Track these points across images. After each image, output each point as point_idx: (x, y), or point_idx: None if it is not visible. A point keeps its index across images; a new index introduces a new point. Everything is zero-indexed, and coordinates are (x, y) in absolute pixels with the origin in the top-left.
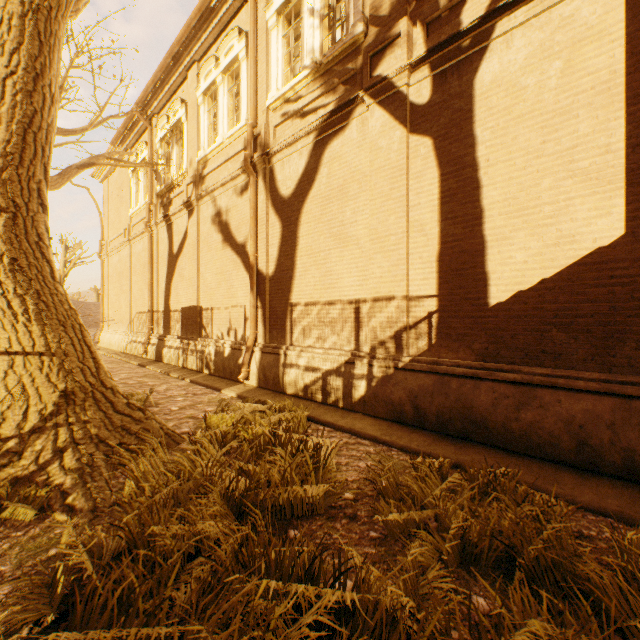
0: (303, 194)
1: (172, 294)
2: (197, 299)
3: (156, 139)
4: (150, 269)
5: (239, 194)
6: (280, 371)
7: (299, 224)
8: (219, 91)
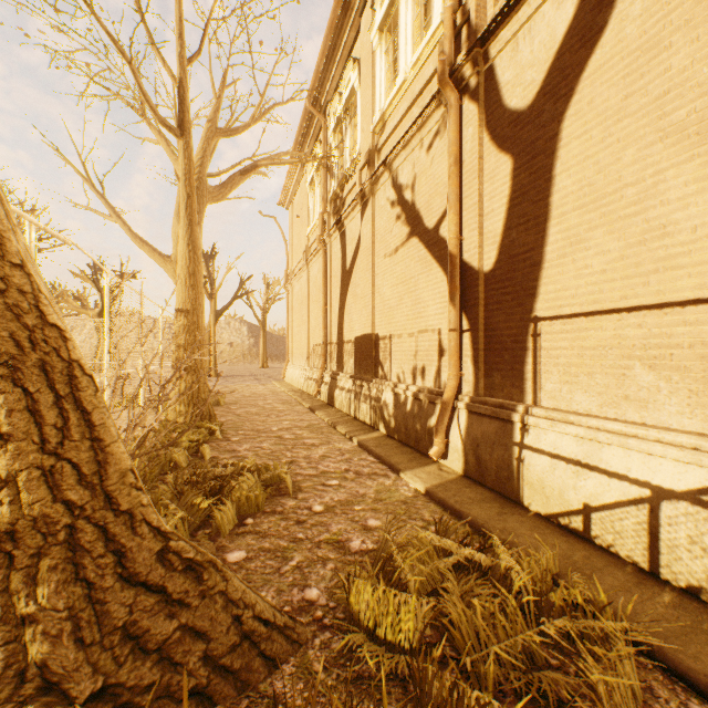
0: (567, 77)
1: (345, 320)
2: (371, 324)
3: (329, 131)
4: (323, 292)
5: (429, 149)
6: (512, 457)
7: (556, 147)
8: (399, 8)
